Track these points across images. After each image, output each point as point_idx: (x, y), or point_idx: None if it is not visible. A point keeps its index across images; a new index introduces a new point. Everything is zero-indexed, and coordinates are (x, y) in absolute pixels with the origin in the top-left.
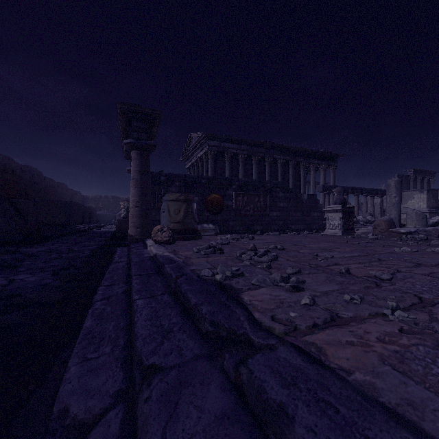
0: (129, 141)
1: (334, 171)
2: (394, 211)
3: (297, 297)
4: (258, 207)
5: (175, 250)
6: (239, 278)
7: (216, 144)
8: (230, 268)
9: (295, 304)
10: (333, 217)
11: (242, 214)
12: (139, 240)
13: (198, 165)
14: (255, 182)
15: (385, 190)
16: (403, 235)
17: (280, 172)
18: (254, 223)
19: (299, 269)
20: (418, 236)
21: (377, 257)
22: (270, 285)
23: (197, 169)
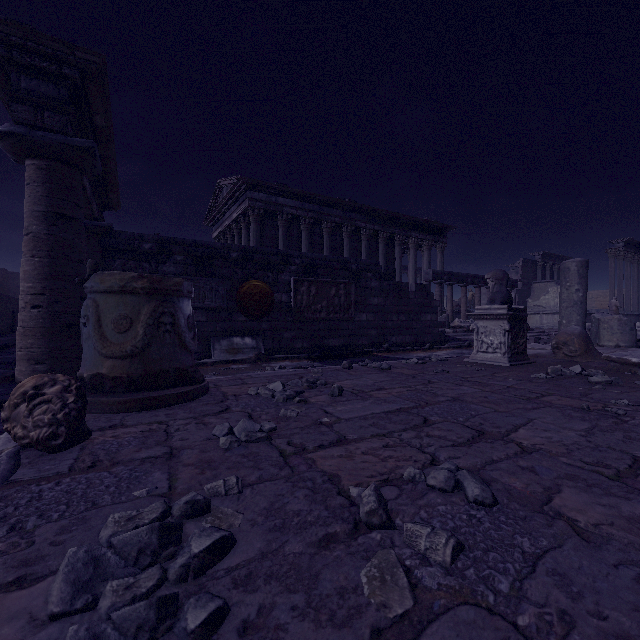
0: (5, 129)
1: (442, 251)
2: (576, 316)
3: None
4: (335, 305)
5: None
6: None
7: (263, 198)
8: None
9: None
10: (489, 329)
11: (307, 318)
12: None
13: (233, 233)
14: (330, 261)
15: (516, 280)
16: None
17: (366, 249)
18: (329, 335)
19: None
20: None
21: None
22: None
23: (232, 240)
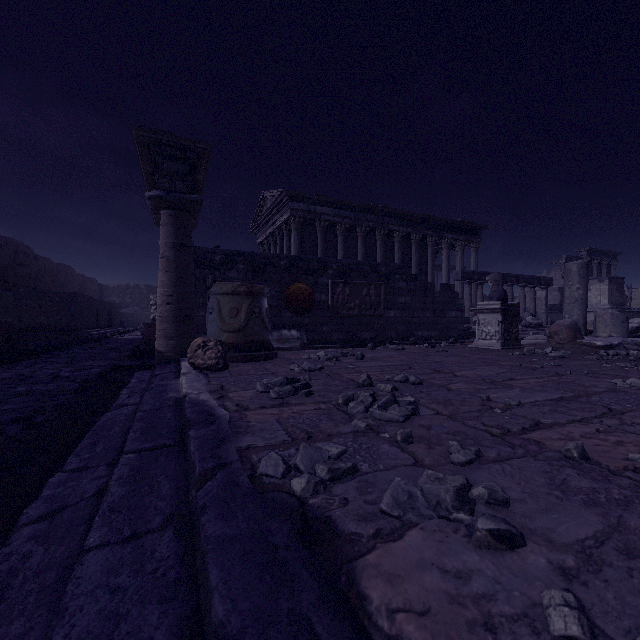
0: (155, 194)
1: (476, 250)
2: (577, 311)
3: (520, 582)
4: (367, 303)
5: (224, 387)
6: (346, 484)
7: (303, 207)
8: (325, 451)
9: (536, 639)
10: (487, 321)
11: (342, 314)
12: (173, 359)
13: (276, 239)
14: (362, 265)
15: (551, 278)
16: (601, 350)
17: (399, 251)
18: (361, 329)
19: (477, 450)
20: (625, 352)
21: (600, 403)
22: (428, 514)
23: (275, 246)
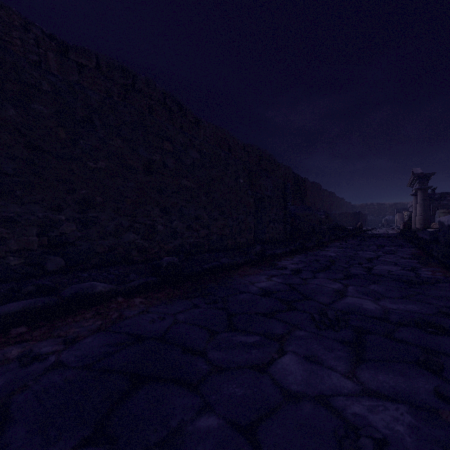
0: (417, 188)
1: None
2: None
3: None
4: None
5: None
6: None
7: None
8: None
9: None
10: None
11: None
12: (422, 230)
13: None
14: None
15: None
16: None
17: None
18: None
19: None
20: None
21: None
22: None
23: None
